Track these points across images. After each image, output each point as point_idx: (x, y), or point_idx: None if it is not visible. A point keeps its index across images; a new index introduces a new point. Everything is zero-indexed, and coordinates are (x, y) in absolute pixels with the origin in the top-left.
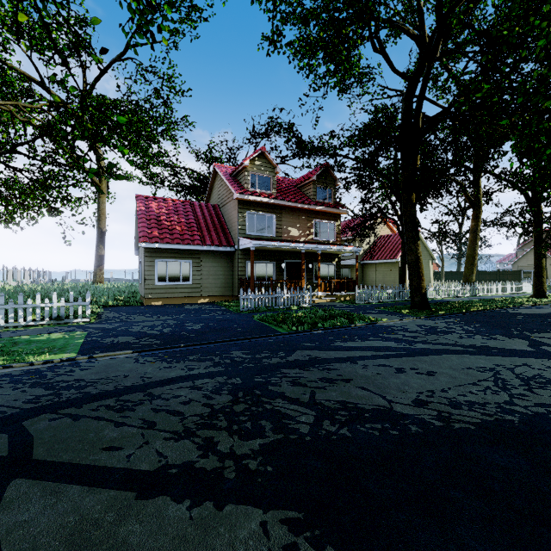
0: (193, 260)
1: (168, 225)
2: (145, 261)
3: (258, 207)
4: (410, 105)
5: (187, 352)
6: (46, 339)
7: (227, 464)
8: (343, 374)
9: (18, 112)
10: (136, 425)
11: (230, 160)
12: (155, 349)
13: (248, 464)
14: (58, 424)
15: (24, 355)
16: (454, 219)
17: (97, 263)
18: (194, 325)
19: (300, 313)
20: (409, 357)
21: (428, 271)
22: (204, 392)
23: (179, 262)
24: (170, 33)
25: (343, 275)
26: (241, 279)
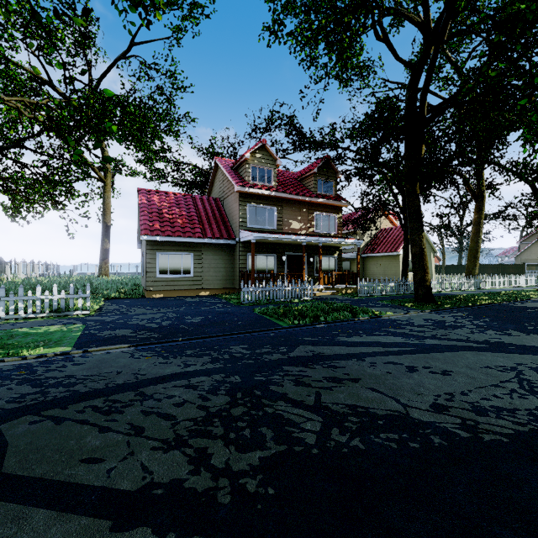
0: (194, 253)
1: (169, 218)
2: (146, 253)
3: (259, 200)
4: (414, 93)
5: (184, 346)
6: (43, 332)
7: (221, 484)
8: (350, 372)
9: (25, 109)
10: (122, 431)
11: (231, 155)
12: (152, 343)
13: (246, 484)
14: (38, 429)
15: (18, 349)
16: (455, 212)
17: (102, 256)
18: (193, 318)
19: (302, 306)
20: (420, 354)
21: (429, 264)
22: (200, 391)
23: (180, 254)
24: (165, 7)
25: (343, 269)
26: (242, 272)
